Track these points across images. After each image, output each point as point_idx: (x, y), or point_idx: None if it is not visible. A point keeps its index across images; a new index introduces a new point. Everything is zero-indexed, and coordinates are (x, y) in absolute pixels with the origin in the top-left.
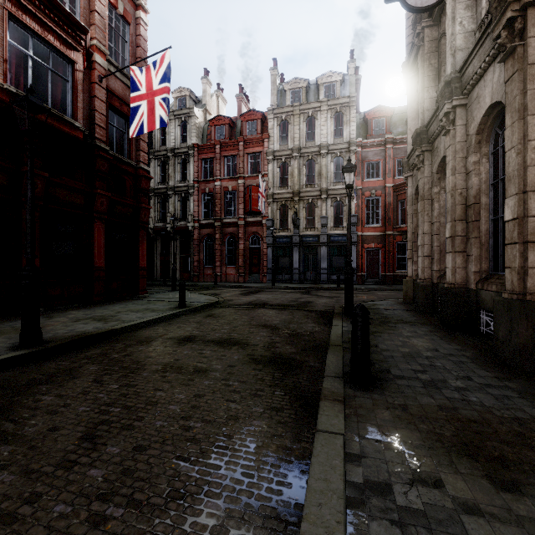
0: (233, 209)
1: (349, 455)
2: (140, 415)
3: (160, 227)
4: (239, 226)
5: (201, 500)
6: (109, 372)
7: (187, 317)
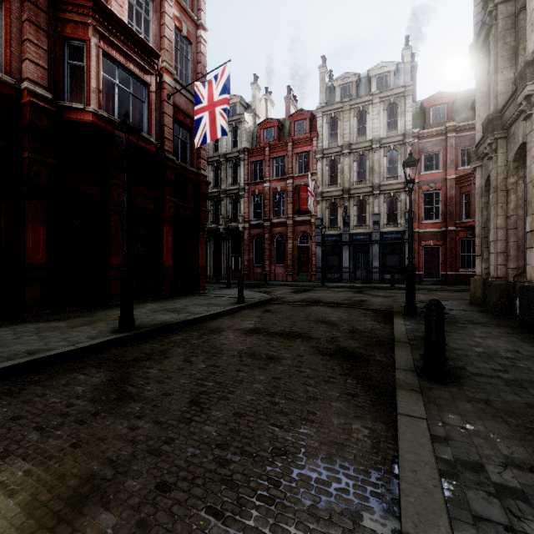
0: (282, 209)
1: (434, 436)
2: (230, 389)
3: (213, 229)
4: (288, 226)
5: (301, 458)
6: (194, 354)
7: (247, 311)
